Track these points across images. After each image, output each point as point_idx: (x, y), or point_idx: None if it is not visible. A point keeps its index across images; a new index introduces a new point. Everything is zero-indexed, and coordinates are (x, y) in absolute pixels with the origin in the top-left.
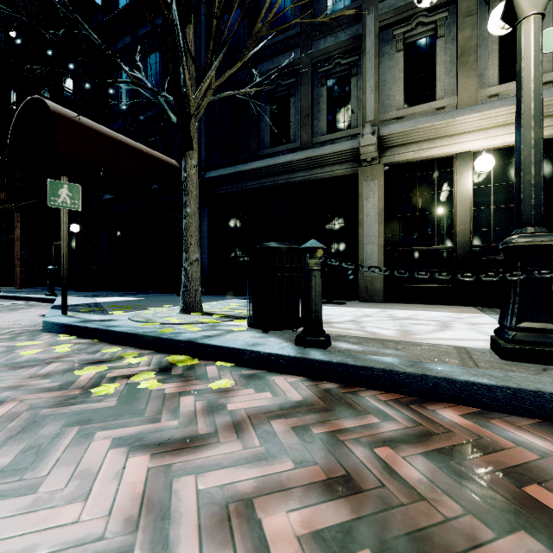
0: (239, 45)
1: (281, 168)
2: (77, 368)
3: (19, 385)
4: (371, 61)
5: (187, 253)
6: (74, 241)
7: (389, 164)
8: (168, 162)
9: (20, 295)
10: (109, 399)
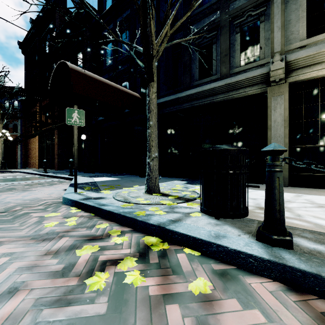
0: (177, 16)
1: (206, 93)
2: (78, 245)
3: (35, 265)
4: (278, 8)
5: (150, 152)
6: (83, 144)
7: (293, 82)
8: (134, 95)
9: (56, 175)
10: (100, 298)
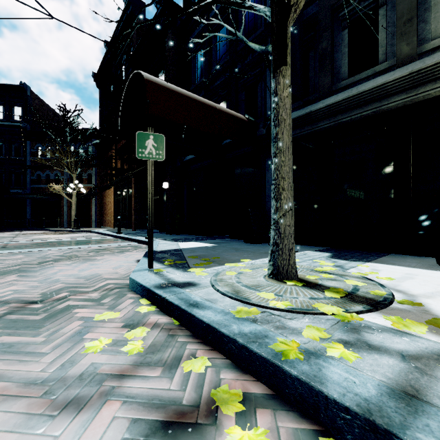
0: None
1: (367, 97)
2: None
3: None
4: None
5: (279, 201)
6: (165, 195)
7: None
8: (236, 116)
9: (131, 237)
10: None
